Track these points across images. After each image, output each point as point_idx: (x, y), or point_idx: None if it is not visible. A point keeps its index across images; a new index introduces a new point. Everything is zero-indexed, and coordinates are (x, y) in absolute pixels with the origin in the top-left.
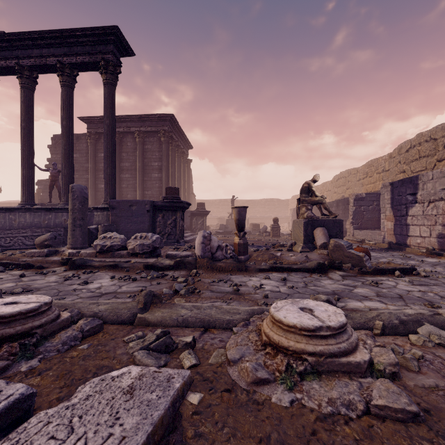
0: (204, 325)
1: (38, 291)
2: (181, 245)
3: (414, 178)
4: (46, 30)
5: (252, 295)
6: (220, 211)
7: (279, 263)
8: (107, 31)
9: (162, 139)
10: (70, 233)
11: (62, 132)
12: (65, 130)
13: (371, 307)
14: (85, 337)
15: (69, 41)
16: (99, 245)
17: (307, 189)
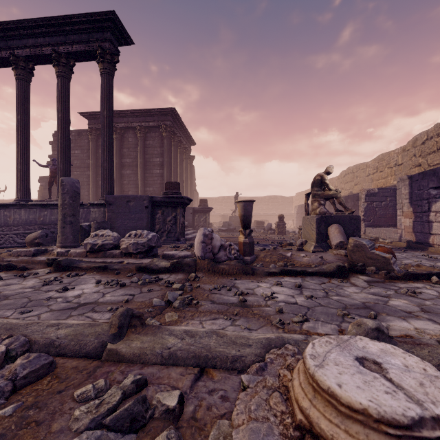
0: (199, 362)
1: (5, 300)
2: (182, 244)
3: (438, 170)
4: (40, 18)
5: (263, 309)
6: (223, 208)
7: (291, 265)
8: (103, 17)
9: (163, 134)
10: (60, 231)
11: (58, 125)
12: (60, 122)
13: (425, 331)
14: (18, 388)
15: (64, 29)
16: (89, 243)
17: (320, 182)
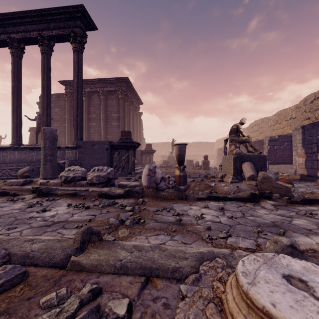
0: (145, 272)
1: None
2: (133, 176)
3: None
4: (29, 10)
5: (195, 226)
6: (163, 150)
7: (214, 193)
8: (75, 9)
9: (119, 96)
10: (42, 167)
11: (42, 89)
12: (44, 87)
13: None
14: None
15: (46, 18)
16: (63, 176)
17: (236, 130)
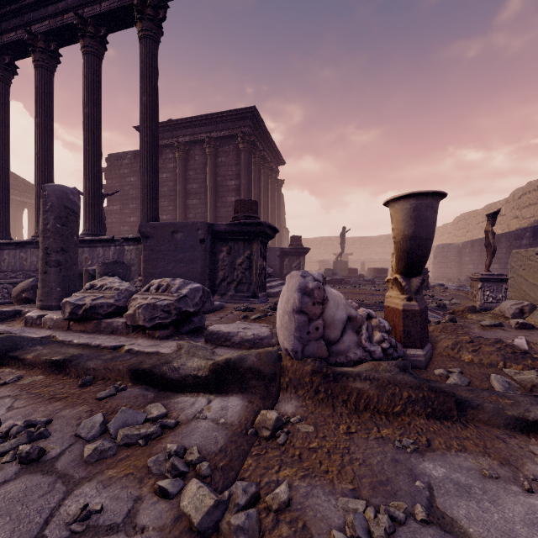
0: None
1: None
2: (260, 303)
3: None
4: None
5: None
6: (322, 252)
7: None
8: None
9: (240, 146)
10: (39, 279)
11: (84, 125)
12: (87, 121)
13: None
14: None
15: None
16: (68, 303)
17: None
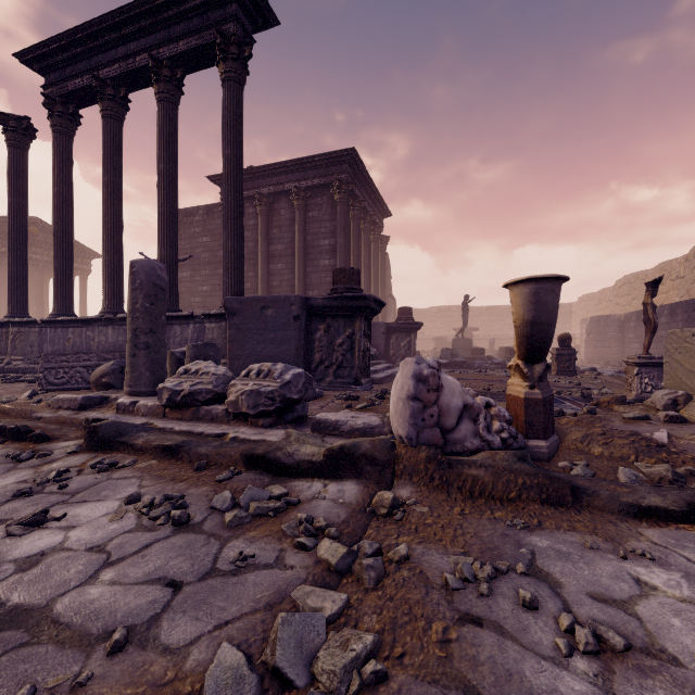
0: None
1: None
2: (364, 390)
3: None
4: (130, 4)
5: None
6: (439, 326)
7: (692, 478)
8: None
9: (336, 197)
10: (128, 362)
11: (159, 183)
12: (162, 179)
13: None
14: None
15: (166, 16)
16: (166, 389)
17: None
